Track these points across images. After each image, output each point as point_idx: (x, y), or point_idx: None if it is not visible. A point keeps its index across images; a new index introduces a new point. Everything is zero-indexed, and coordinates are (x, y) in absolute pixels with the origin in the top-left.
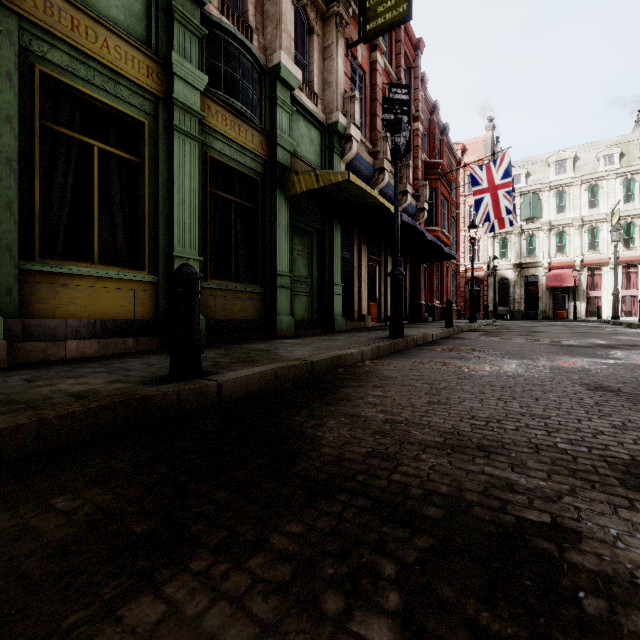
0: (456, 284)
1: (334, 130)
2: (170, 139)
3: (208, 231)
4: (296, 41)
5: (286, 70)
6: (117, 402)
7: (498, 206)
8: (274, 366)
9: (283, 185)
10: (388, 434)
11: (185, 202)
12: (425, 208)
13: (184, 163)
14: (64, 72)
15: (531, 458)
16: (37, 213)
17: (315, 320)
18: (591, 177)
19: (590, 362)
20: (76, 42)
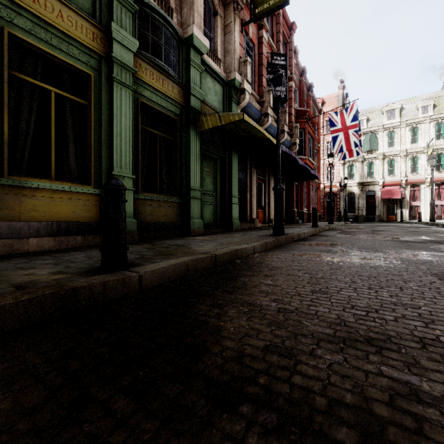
0: (318, 197)
1: (232, 85)
2: (110, 87)
3: (139, 156)
4: (205, 20)
5: (197, 39)
6: (47, 294)
7: (349, 141)
8: (186, 259)
9: (195, 124)
10: (282, 325)
11: (122, 134)
12: (297, 142)
13: (121, 105)
14: (28, 34)
15: (422, 355)
16: (6, 141)
17: (218, 222)
18: (413, 121)
19: (429, 255)
20: (37, 11)
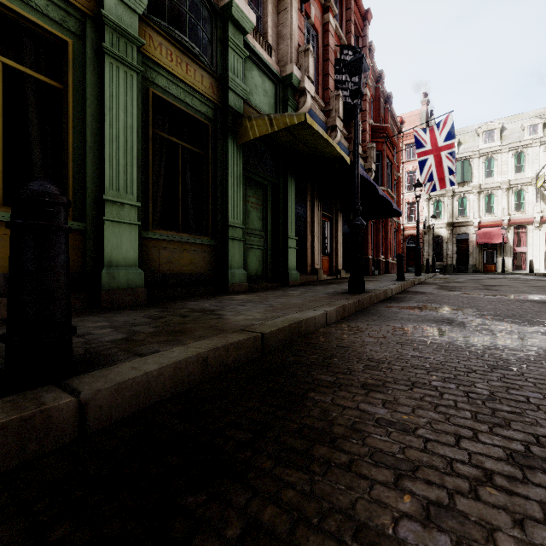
0: (397, 240)
1: (288, 83)
2: (101, 65)
3: (150, 175)
4: None
5: (238, 9)
6: None
7: (441, 166)
8: (203, 347)
9: (235, 132)
10: None
11: (119, 139)
12: (372, 168)
13: (118, 94)
14: None
15: None
16: None
17: (269, 274)
18: (517, 145)
19: None
20: None
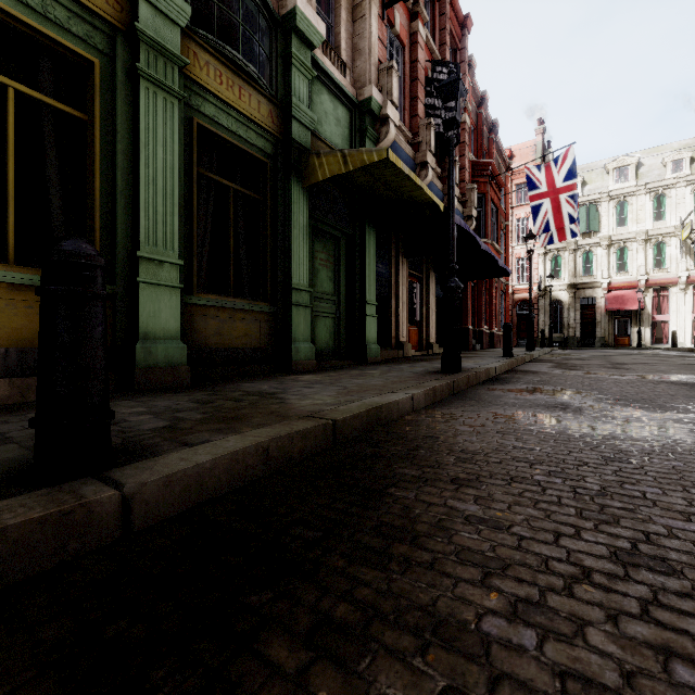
0: (505, 306)
1: (366, 109)
2: (134, 90)
3: (194, 226)
4: None
5: (304, 19)
6: None
7: (560, 213)
8: (263, 436)
9: (300, 171)
10: None
11: (157, 181)
12: (473, 215)
13: (155, 126)
14: None
15: None
16: None
17: (342, 348)
18: (657, 185)
19: None
20: None
